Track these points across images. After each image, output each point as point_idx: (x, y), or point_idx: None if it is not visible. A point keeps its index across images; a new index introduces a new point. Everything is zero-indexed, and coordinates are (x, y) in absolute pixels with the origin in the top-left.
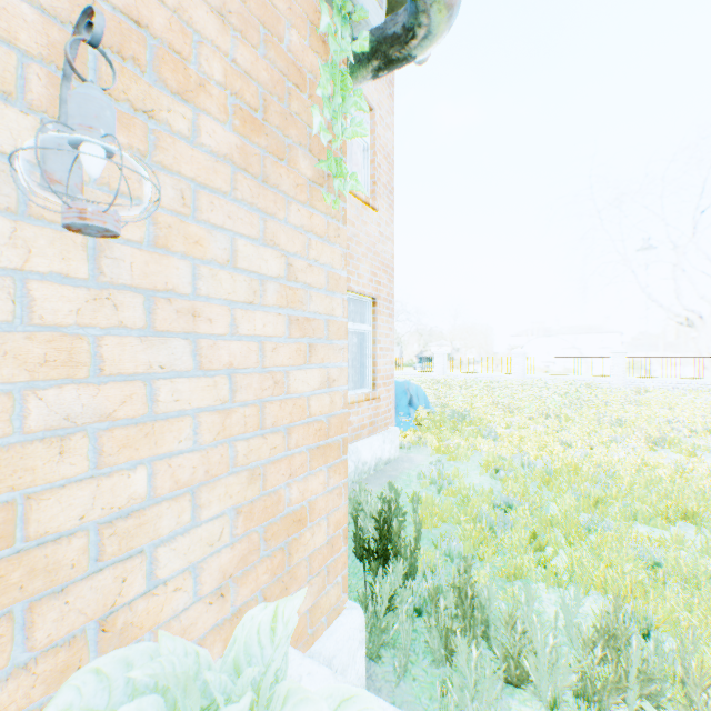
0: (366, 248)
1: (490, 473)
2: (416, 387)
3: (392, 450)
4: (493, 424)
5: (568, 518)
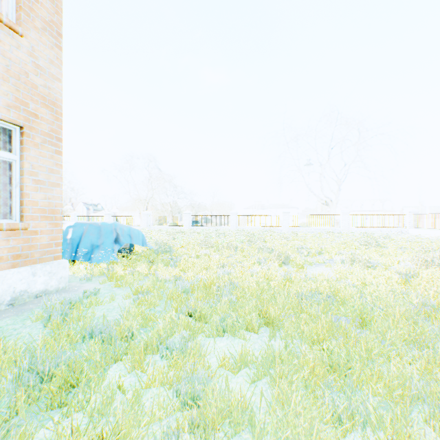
0: (2, 69)
1: (133, 296)
2: (129, 228)
3: (53, 282)
4: (187, 255)
5: (147, 343)
